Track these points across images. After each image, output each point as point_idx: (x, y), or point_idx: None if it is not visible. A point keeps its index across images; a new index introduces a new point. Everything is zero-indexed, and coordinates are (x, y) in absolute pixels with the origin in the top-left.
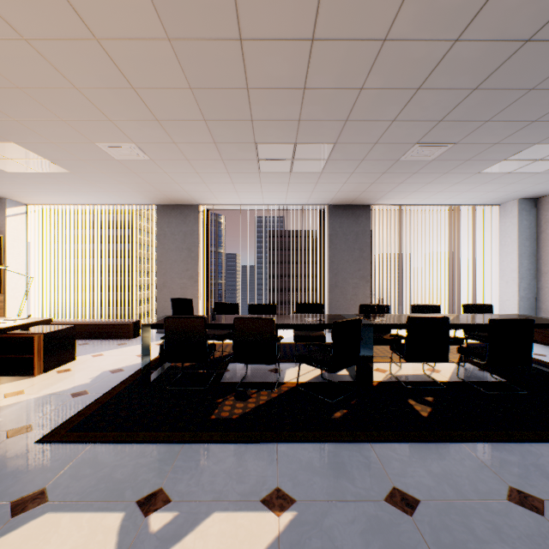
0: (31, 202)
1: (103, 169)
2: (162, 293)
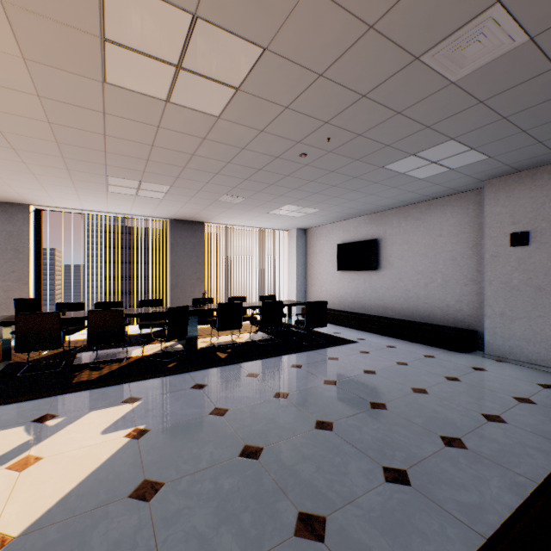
0: None
1: None
2: None
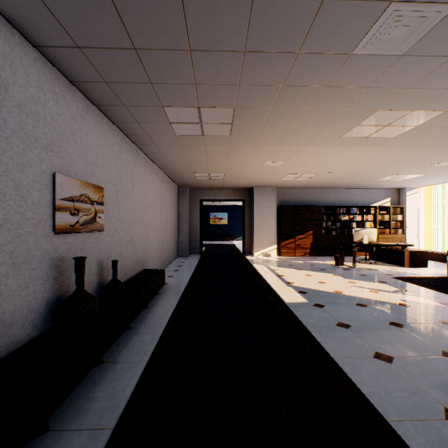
0: (417, 186)
1: (438, 170)
2: None
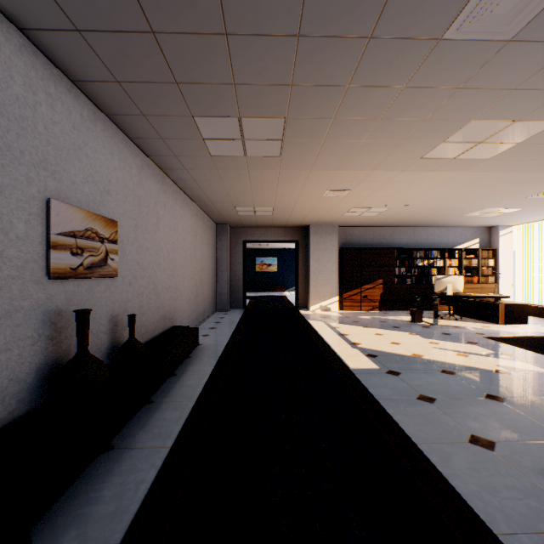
0: (513, 224)
1: (542, 203)
2: None
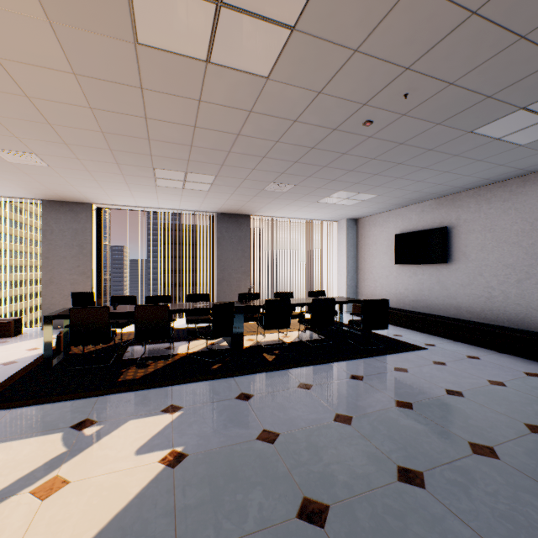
0: None
1: None
2: (49, 290)
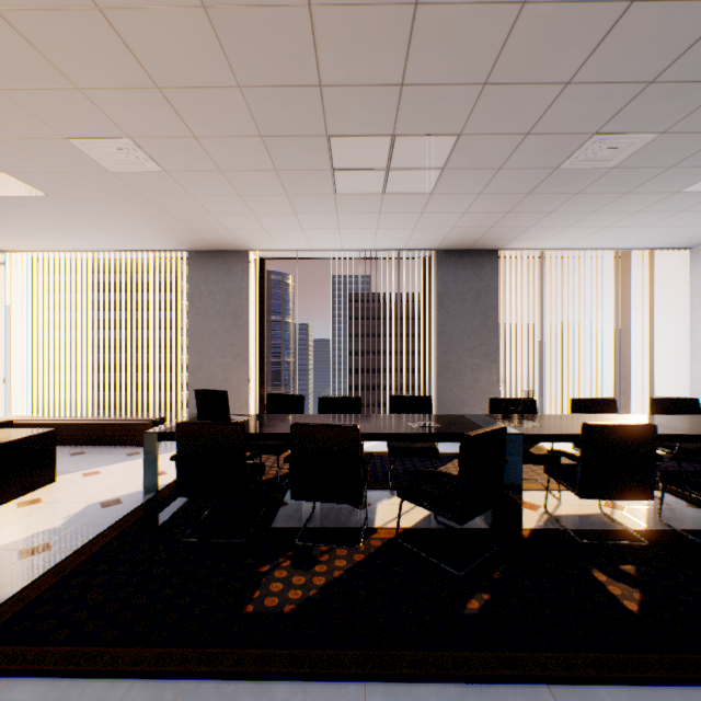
0: (9, 247)
1: (95, 190)
2: (196, 378)
